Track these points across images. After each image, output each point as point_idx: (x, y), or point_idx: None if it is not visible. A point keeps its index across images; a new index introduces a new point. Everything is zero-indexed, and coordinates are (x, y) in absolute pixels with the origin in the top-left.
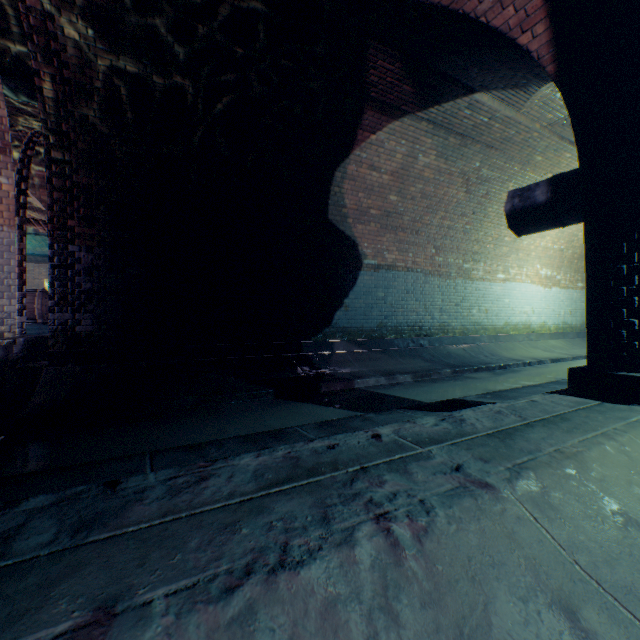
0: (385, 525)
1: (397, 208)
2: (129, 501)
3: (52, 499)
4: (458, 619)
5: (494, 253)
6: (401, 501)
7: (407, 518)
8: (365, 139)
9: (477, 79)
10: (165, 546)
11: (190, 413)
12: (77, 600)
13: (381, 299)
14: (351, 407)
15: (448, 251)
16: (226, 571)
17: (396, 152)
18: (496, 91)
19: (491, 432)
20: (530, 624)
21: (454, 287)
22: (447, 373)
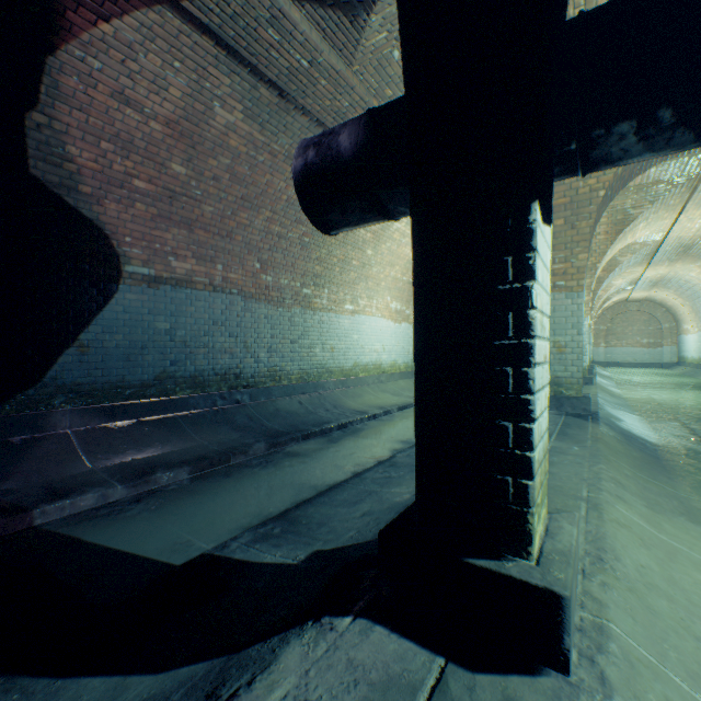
0: None
1: (190, 188)
2: None
3: None
4: None
5: (341, 278)
6: None
7: None
8: (89, 25)
9: None
10: None
11: None
12: None
13: (164, 333)
14: None
15: (281, 268)
16: None
17: (169, 82)
18: (312, 5)
19: None
20: None
21: (290, 318)
22: (260, 450)
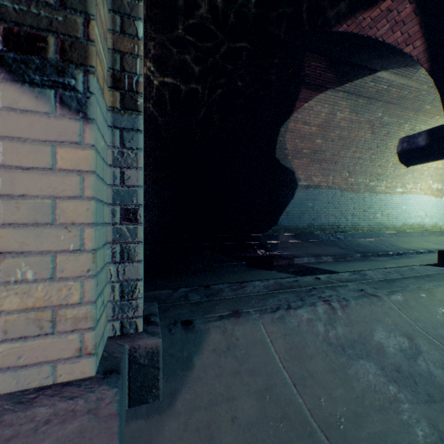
0: (328, 302)
1: (321, 147)
2: (218, 291)
3: (189, 289)
4: (359, 331)
5: (394, 174)
6: (334, 297)
7: (337, 301)
8: (300, 106)
9: (378, 64)
10: (243, 302)
11: (202, 272)
12: (225, 309)
13: (310, 207)
14: (294, 273)
15: (358, 174)
16: (270, 308)
17: (321, 112)
18: (392, 69)
19: (381, 279)
20: (390, 338)
21: (362, 198)
22: (357, 256)
